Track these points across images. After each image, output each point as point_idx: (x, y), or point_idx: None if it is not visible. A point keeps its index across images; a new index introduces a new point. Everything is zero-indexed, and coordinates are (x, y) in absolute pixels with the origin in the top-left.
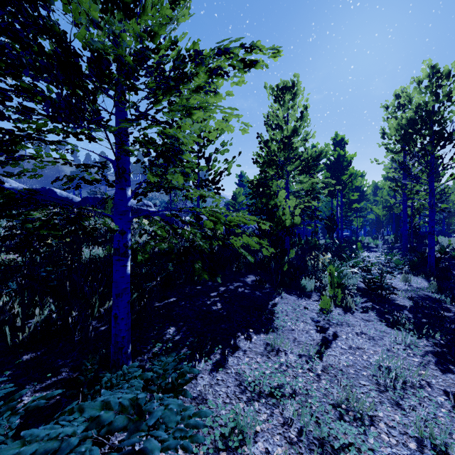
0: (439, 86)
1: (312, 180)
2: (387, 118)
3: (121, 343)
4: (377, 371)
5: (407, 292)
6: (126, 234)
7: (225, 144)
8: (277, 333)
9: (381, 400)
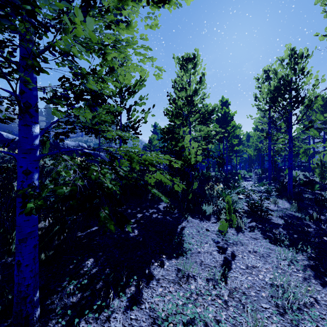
0: (296, 63)
1: (208, 129)
2: (258, 86)
3: (25, 291)
4: (275, 292)
5: (277, 212)
6: (32, 174)
7: (142, 98)
8: (186, 256)
9: (283, 325)
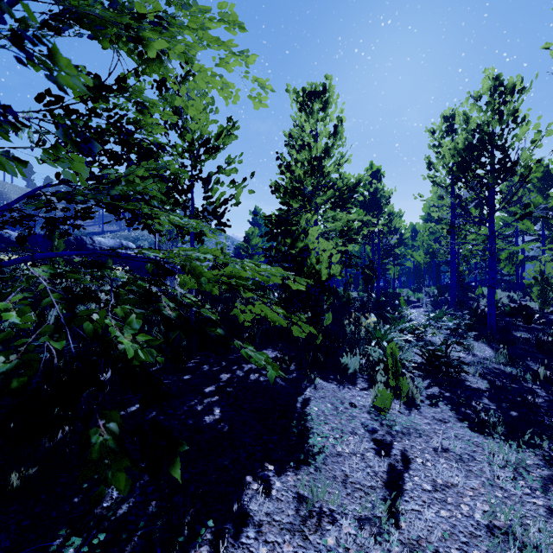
0: (504, 102)
1: (348, 217)
2: (434, 145)
3: None
4: (500, 550)
5: (474, 366)
6: None
7: (231, 161)
8: (315, 466)
9: None
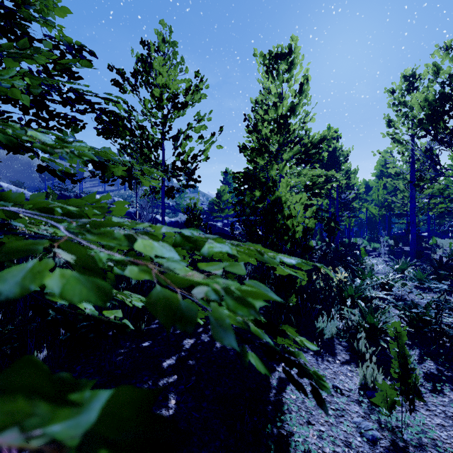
0: None
1: (313, 173)
2: (393, 104)
3: None
4: None
5: None
6: None
7: (200, 118)
8: None
9: None
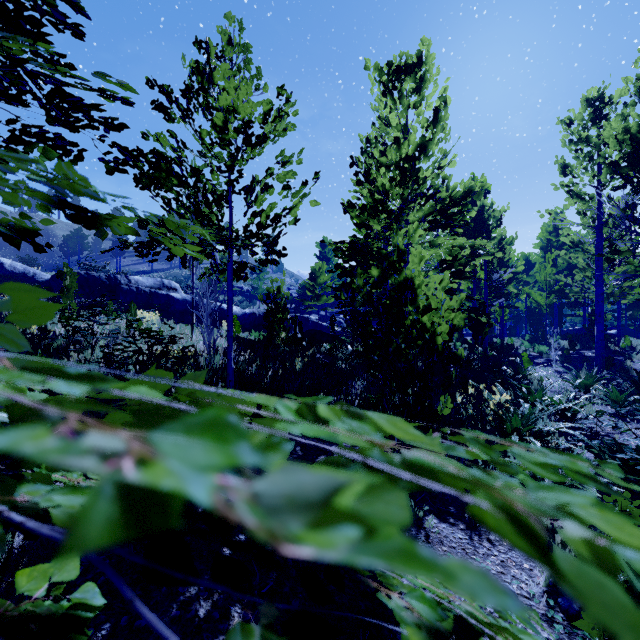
0: None
1: (453, 242)
2: (571, 140)
3: None
4: None
5: None
6: None
7: (286, 160)
8: None
9: None
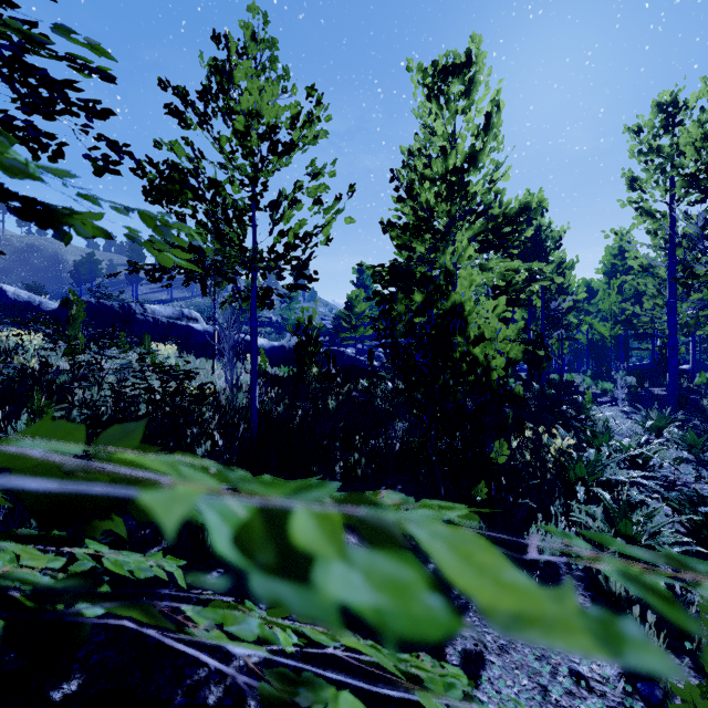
0: None
1: (507, 265)
2: (640, 151)
3: None
4: None
5: None
6: None
7: (318, 172)
8: None
9: None
